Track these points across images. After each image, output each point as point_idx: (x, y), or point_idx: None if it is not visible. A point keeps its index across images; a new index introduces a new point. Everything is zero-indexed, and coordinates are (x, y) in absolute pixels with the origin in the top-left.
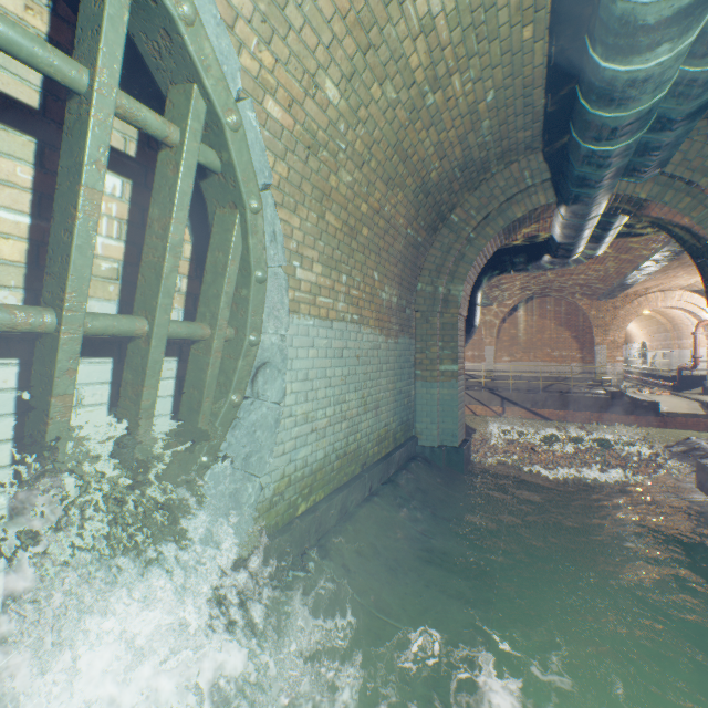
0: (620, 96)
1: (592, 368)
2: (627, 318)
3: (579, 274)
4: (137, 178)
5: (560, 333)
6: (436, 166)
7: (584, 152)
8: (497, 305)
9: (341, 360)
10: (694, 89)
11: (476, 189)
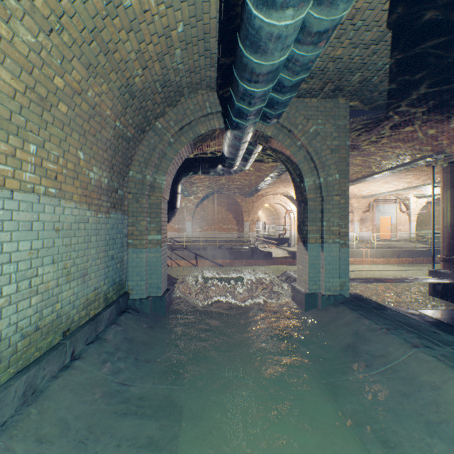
0: (263, 46)
1: (243, 235)
2: (259, 207)
3: (237, 181)
4: None
5: (227, 215)
6: (140, 73)
7: (241, 89)
8: (193, 196)
9: (30, 233)
10: (297, 67)
11: (174, 107)
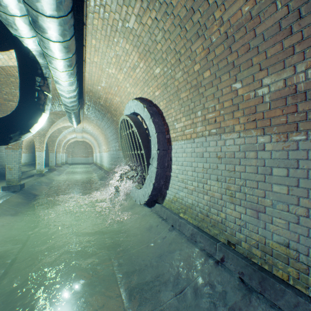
0: None
1: None
2: None
3: None
4: None
5: None
6: None
7: None
8: None
9: (202, 158)
10: None
11: None
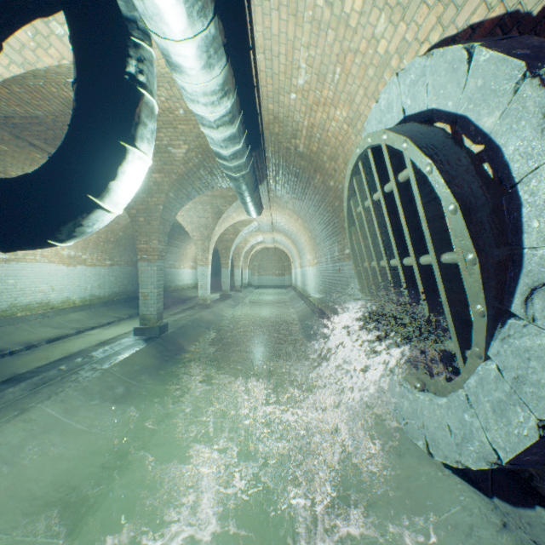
0: None
1: None
2: None
3: None
4: None
5: None
6: None
7: None
8: None
9: None
10: None
11: None
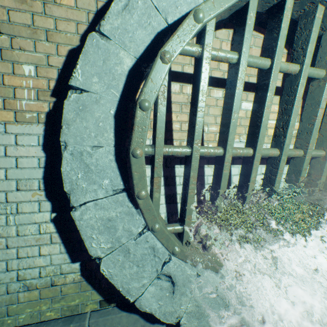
0: None
1: None
2: None
3: None
4: (303, 97)
5: None
6: None
7: None
8: None
9: None
10: None
11: None
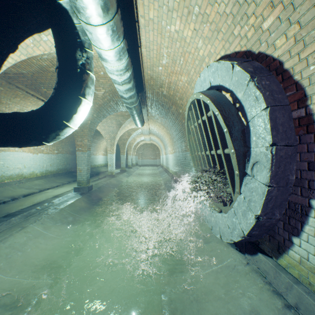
0: None
1: None
2: None
3: None
4: None
5: None
6: None
7: None
8: None
9: None
10: None
11: None
